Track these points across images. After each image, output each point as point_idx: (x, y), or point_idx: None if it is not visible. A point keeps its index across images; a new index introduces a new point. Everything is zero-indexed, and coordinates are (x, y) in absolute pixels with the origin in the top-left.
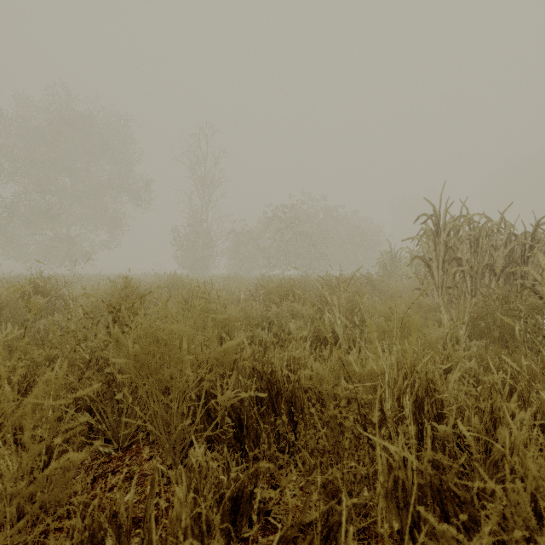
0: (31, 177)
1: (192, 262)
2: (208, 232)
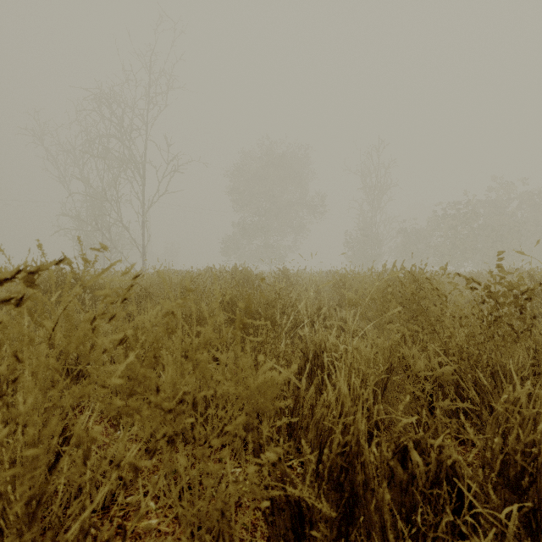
0: (251, 205)
1: (363, 261)
2: (376, 233)
